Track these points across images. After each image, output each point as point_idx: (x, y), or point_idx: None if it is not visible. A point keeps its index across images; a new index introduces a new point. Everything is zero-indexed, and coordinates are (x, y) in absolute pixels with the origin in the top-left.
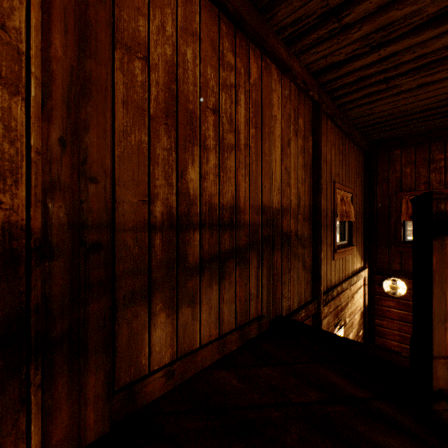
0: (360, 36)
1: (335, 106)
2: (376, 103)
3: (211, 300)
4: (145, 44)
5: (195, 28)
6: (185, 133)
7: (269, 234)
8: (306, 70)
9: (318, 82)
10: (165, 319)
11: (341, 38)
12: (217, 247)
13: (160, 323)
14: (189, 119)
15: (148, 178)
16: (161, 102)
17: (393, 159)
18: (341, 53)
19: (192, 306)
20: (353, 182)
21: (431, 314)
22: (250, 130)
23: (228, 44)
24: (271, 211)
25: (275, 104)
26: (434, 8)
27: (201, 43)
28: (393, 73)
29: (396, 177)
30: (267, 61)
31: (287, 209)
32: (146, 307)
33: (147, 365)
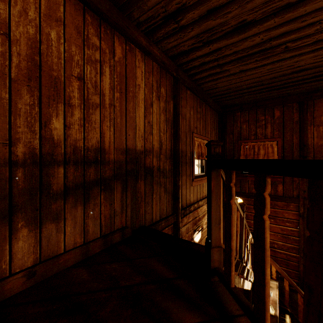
0: (194, 35)
1: (192, 81)
2: (218, 80)
3: (76, 217)
4: (6, 23)
5: (60, 16)
6: (49, 93)
7: (133, 169)
8: (165, 54)
9: (175, 64)
10: (28, 233)
11: (182, 35)
12: (82, 178)
13: (22, 236)
14: (53, 83)
15: (9, 126)
16: (23, 69)
17: (236, 119)
18: (185, 45)
19: (57, 222)
20: (209, 133)
21: (211, 220)
22: (115, 94)
23: (93, 30)
24: (135, 152)
25: (139, 77)
26: (234, 21)
27: (65, 27)
28: (222, 61)
29: (238, 130)
30: (131, 46)
31: (150, 151)
32: (7, 225)
33: (8, 269)
